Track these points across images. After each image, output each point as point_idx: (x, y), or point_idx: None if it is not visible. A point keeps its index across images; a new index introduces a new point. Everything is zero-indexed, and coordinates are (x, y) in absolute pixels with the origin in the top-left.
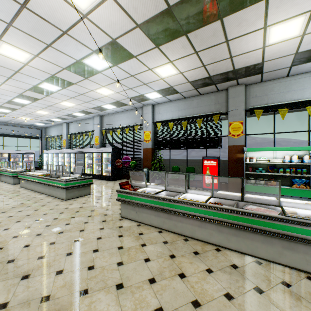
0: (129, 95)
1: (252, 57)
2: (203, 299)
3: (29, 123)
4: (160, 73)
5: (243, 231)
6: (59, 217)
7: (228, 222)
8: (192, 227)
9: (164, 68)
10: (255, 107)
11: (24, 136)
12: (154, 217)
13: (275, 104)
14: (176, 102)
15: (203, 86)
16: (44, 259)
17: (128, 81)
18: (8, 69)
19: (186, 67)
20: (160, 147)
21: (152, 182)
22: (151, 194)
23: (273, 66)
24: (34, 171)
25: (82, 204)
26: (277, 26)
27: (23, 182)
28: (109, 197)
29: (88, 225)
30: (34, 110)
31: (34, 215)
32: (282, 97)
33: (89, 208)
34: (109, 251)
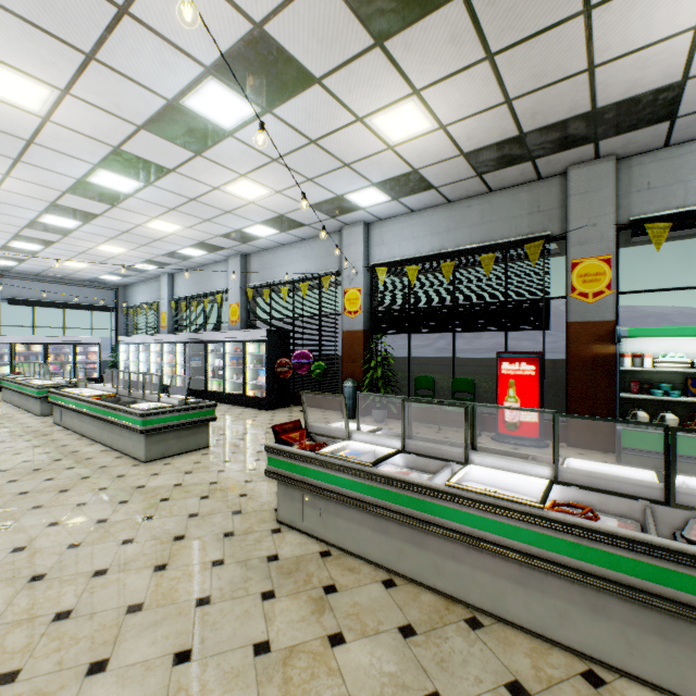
0: (309, 200)
1: (657, 63)
2: None
3: (89, 275)
4: (385, 131)
5: (693, 623)
6: (111, 518)
7: (634, 586)
8: (492, 580)
9: (396, 113)
10: (647, 217)
11: (79, 305)
12: (370, 533)
13: None
14: (425, 213)
15: (501, 165)
16: (12, 689)
17: (303, 159)
18: (8, 135)
19: (459, 109)
20: (385, 329)
21: (365, 415)
22: (361, 465)
23: None
24: (86, 385)
25: (183, 475)
26: None
27: (59, 413)
28: (254, 454)
29: (182, 547)
30: (92, 243)
31: (52, 509)
32: None
33: (197, 489)
34: (222, 664)
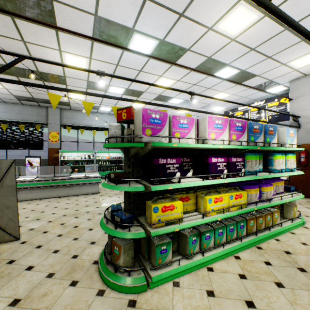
0: None
1: (63, 99)
2: (36, 209)
3: None
4: None
5: (54, 188)
6: None
7: (47, 185)
8: (25, 194)
9: None
10: (67, 125)
11: None
12: None
13: (78, 125)
14: None
15: (27, 100)
16: None
17: None
18: None
19: (13, 88)
20: None
21: None
22: None
23: (76, 105)
24: None
25: None
26: (73, 94)
27: None
28: None
29: None
30: None
31: None
32: (82, 122)
33: None
34: None
